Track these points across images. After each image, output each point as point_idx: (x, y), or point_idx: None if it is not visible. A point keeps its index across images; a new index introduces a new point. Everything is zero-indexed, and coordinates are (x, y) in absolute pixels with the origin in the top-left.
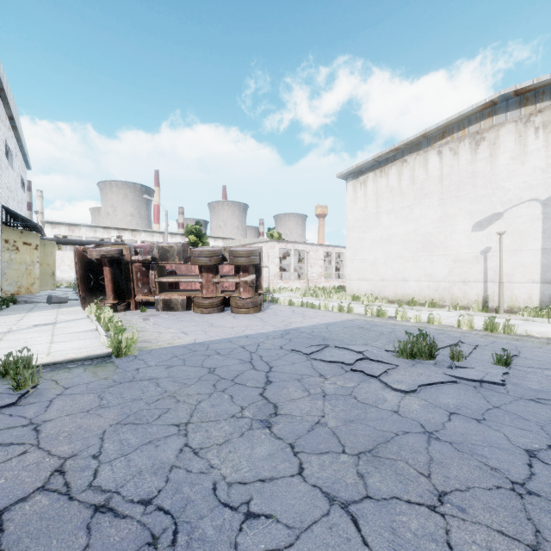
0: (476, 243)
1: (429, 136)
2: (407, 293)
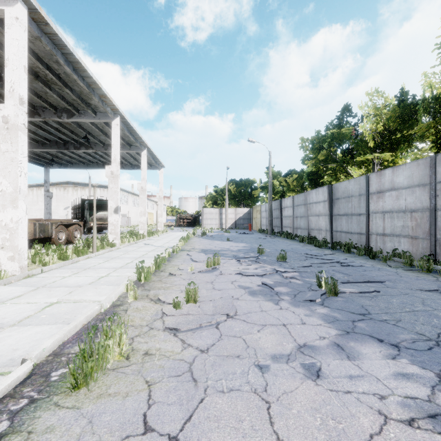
0: (65, 213)
1: (53, 183)
2: None
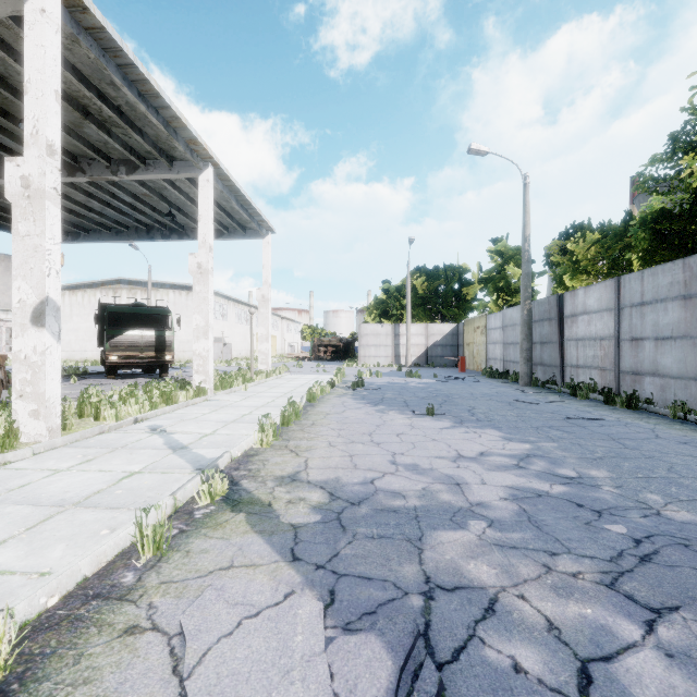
0: None
1: (97, 283)
2: (87, 357)
